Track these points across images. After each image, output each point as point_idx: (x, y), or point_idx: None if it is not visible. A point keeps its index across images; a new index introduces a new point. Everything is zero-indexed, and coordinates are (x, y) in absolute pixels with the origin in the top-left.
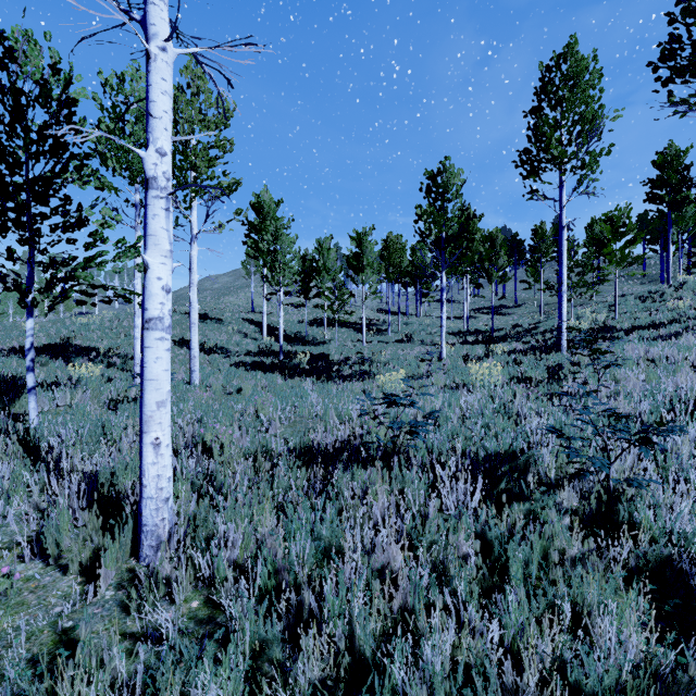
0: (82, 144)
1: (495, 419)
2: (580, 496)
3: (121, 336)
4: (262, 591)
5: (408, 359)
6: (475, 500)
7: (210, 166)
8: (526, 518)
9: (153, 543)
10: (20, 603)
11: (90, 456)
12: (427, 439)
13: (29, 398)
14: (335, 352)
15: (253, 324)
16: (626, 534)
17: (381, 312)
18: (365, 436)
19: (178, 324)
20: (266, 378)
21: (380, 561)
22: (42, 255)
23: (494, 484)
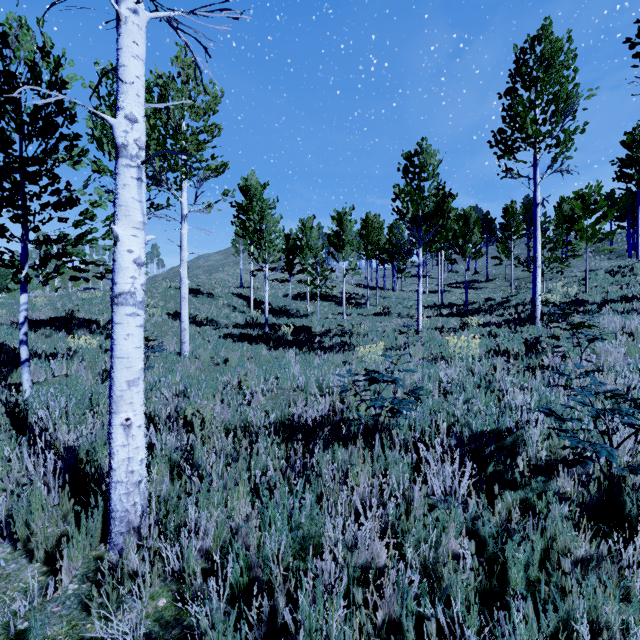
0: (71, 124)
1: (478, 394)
2: (574, 480)
3: None
4: (234, 589)
5: (386, 331)
6: (464, 487)
7: (199, 150)
8: (521, 508)
9: (123, 529)
10: None
11: (76, 428)
12: (410, 417)
13: (23, 370)
14: (317, 325)
15: (242, 298)
16: None
17: (360, 287)
18: (346, 410)
19: (173, 298)
20: (252, 350)
21: (362, 557)
22: (35, 232)
23: (481, 467)
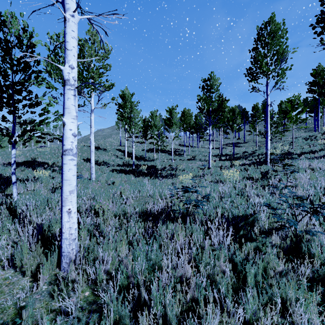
0: (37, 65)
1: (237, 198)
2: (280, 238)
3: (59, 157)
4: (121, 287)
5: (193, 168)
6: (228, 240)
7: (100, 77)
8: (254, 250)
9: (67, 261)
10: (0, 291)
11: (41, 215)
12: (204, 208)
13: (13, 187)
14: (159, 165)
15: (121, 151)
16: (307, 260)
17: (180, 145)
18: (173, 206)
19: (86, 151)
20: (126, 177)
21: (180, 272)
22: (19, 119)
23: (237, 232)
